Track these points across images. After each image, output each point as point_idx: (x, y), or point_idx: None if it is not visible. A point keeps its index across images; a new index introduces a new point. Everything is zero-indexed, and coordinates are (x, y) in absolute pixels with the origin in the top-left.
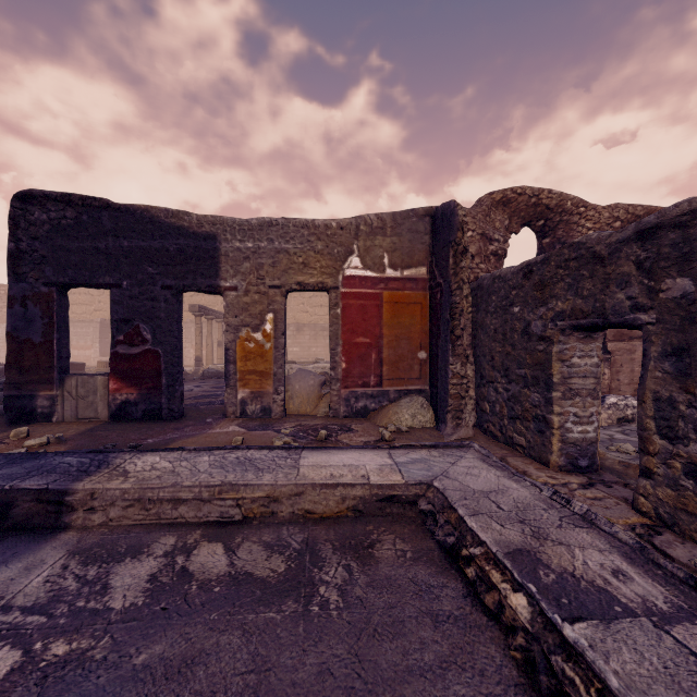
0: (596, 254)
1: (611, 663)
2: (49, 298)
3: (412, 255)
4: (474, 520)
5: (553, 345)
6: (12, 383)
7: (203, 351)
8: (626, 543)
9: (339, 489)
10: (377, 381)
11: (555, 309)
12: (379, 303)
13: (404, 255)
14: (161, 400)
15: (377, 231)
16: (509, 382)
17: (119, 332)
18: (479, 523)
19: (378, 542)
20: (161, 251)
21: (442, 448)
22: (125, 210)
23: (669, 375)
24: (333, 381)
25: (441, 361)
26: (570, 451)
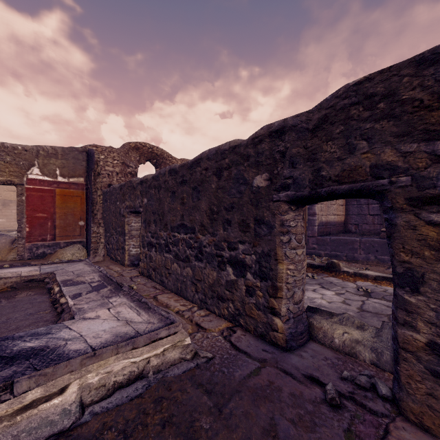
0: (134, 186)
1: (67, 290)
2: None
3: (75, 171)
4: (59, 277)
5: (126, 218)
6: None
7: None
8: (104, 274)
9: (3, 280)
10: (52, 238)
11: (126, 205)
12: (53, 195)
13: (70, 170)
14: None
15: (52, 155)
16: (117, 234)
17: None
18: (60, 277)
19: (20, 294)
20: None
21: (71, 262)
22: None
23: (144, 228)
24: (20, 239)
25: (89, 226)
26: (131, 259)
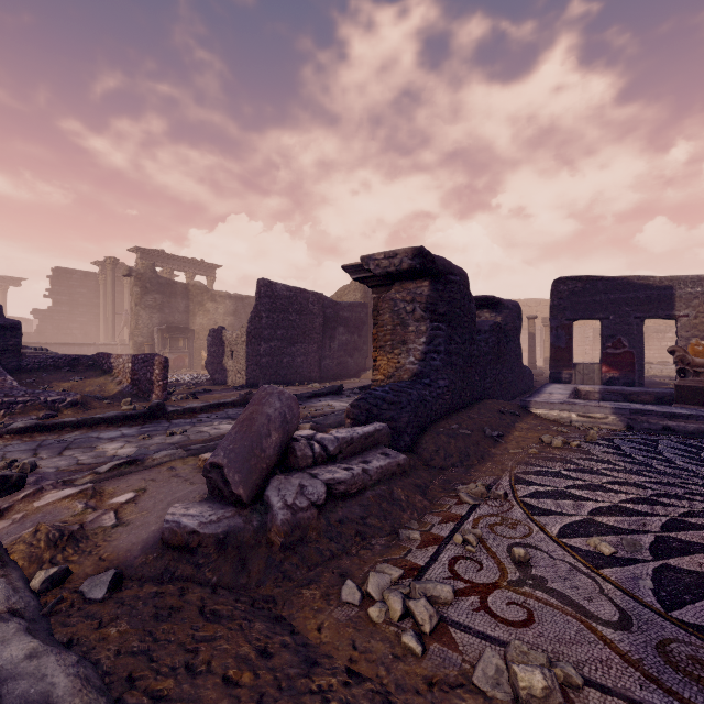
0: None
1: None
2: (568, 327)
3: None
4: None
5: None
6: (551, 366)
7: (525, 353)
8: None
9: None
10: None
11: None
12: None
13: None
14: (634, 378)
15: None
16: None
17: (606, 342)
18: None
19: None
20: (633, 298)
21: None
22: (611, 280)
23: None
24: None
25: None
26: None
